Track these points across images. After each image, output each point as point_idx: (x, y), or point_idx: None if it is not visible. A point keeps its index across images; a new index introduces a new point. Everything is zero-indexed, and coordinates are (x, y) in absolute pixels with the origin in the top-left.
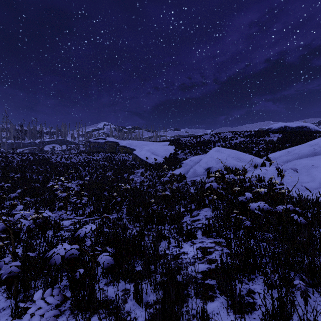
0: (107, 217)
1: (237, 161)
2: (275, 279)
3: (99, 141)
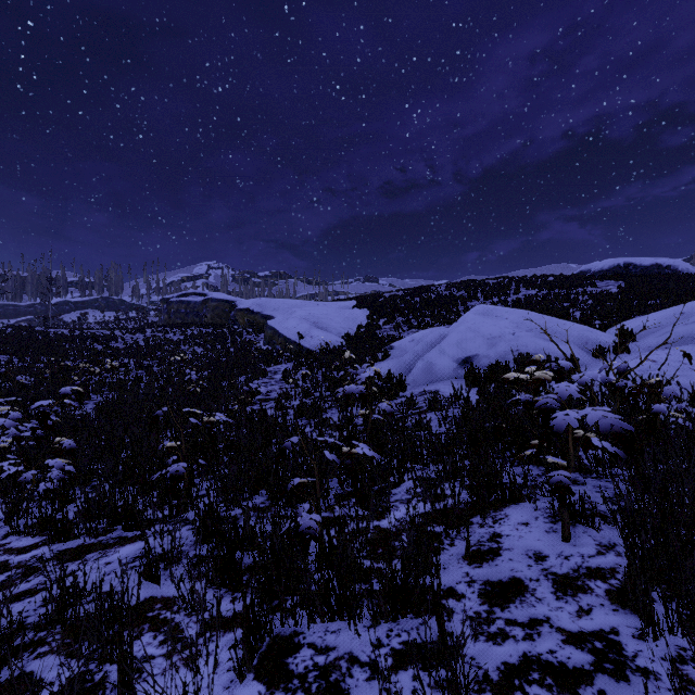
0: None
1: (546, 340)
2: None
3: (189, 300)
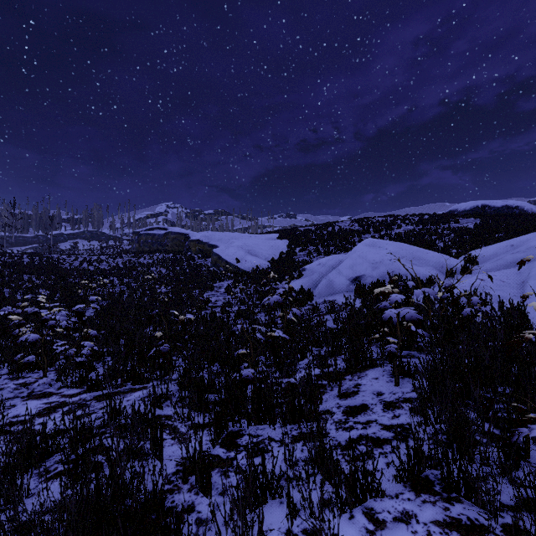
0: None
1: (414, 264)
2: None
3: (154, 233)
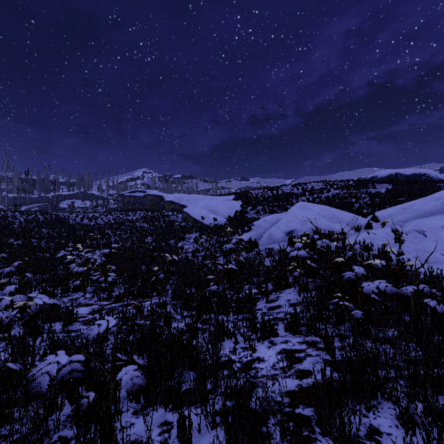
0: (136, 305)
1: (332, 222)
2: (418, 412)
3: (135, 195)
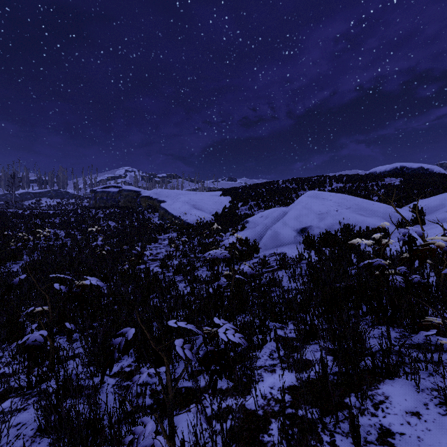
0: None
1: (362, 215)
2: None
3: (109, 190)
